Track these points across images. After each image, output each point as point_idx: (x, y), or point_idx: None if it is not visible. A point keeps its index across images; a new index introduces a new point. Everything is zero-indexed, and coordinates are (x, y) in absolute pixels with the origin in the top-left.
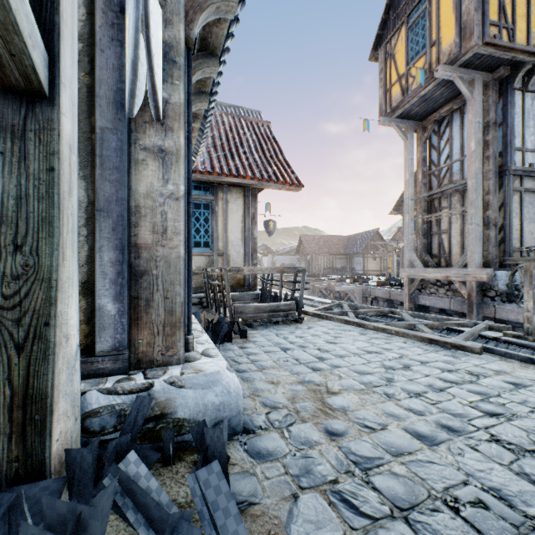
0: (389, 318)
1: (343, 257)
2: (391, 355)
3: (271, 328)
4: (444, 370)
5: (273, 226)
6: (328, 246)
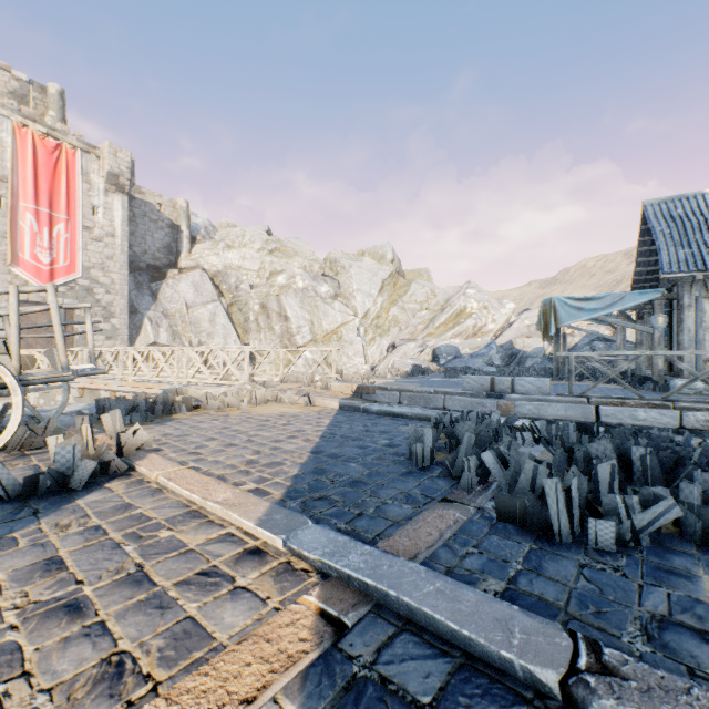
0: None
1: None
2: None
3: None
4: None
5: None
6: None
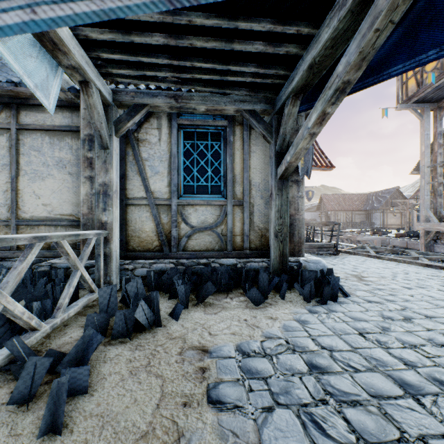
0: (401, 255)
1: (361, 213)
2: (398, 269)
3: (319, 257)
4: (428, 275)
5: (311, 194)
6: (347, 203)
